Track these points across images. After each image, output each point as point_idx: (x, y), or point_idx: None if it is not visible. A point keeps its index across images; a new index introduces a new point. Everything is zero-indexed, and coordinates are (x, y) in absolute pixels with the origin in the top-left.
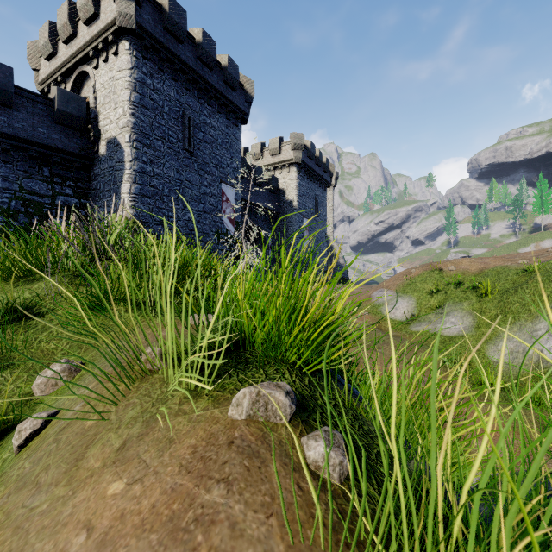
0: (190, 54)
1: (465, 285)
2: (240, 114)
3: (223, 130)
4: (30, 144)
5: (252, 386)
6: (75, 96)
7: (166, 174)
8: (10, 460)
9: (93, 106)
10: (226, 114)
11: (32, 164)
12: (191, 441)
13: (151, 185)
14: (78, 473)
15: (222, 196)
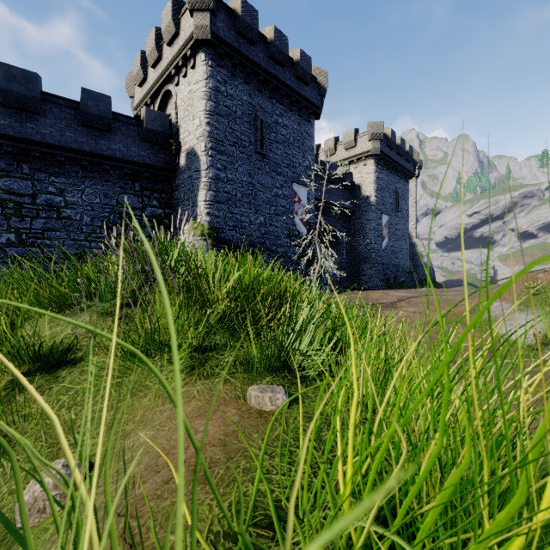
0: (261, 55)
1: None
2: (312, 109)
3: (295, 128)
4: (124, 163)
5: None
6: (160, 114)
7: (239, 179)
8: None
9: (175, 121)
10: (298, 111)
11: (126, 180)
12: None
13: (225, 191)
14: None
15: (294, 196)
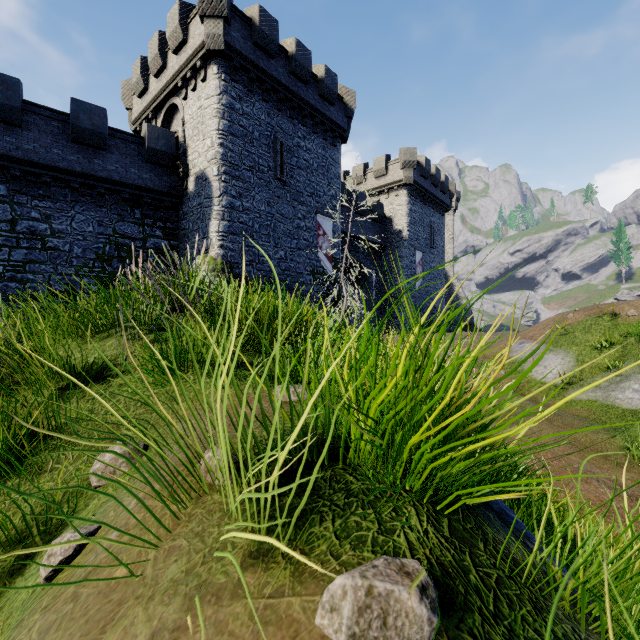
0: (282, 70)
1: None
2: (338, 132)
3: (319, 153)
4: (123, 186)
5: (357, 574)
6: (164, 131)
7: (256, 208)
8: (37, 594)
9: (182, 140)
10: (322, 133)
11: (124, 206)
12: None
13: (240, 222)
14: None
15: (318, 229)
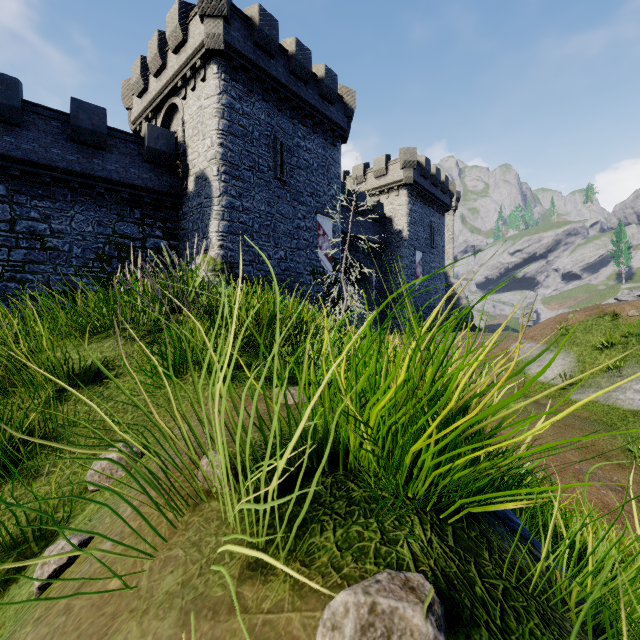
0: (282, 69)
1: None
2: (338, 131)
3: (319, 153)
4: (122, 186)
5: (360, 590)
6: (164, 131)
7: (256, 208)
8: (30, 604)
9: (182, 140)
10: (322, 133)
11: (124, 206)
12: None
13: (240, 222)
14: None
15: (318, 229)
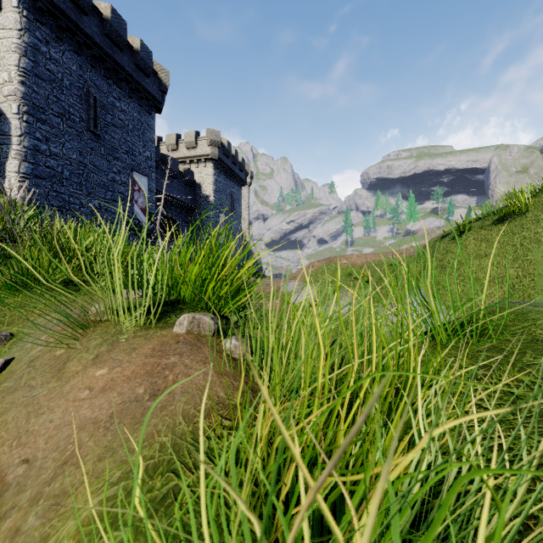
0: (96, 29)
1: (353, 275)
2: (154, 102)
3: (135, 116)
4: None
5: (189, 313)
6: None
7: (67, 155)
8: None
9: None
10: (138, 99)
11: None
12: (149, 346)
13: (47, 166)
14: (64, 374)
15: (134, 185)
